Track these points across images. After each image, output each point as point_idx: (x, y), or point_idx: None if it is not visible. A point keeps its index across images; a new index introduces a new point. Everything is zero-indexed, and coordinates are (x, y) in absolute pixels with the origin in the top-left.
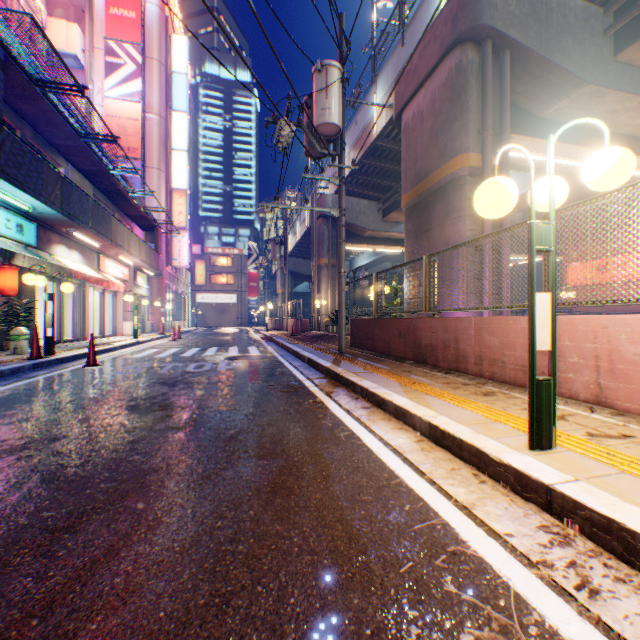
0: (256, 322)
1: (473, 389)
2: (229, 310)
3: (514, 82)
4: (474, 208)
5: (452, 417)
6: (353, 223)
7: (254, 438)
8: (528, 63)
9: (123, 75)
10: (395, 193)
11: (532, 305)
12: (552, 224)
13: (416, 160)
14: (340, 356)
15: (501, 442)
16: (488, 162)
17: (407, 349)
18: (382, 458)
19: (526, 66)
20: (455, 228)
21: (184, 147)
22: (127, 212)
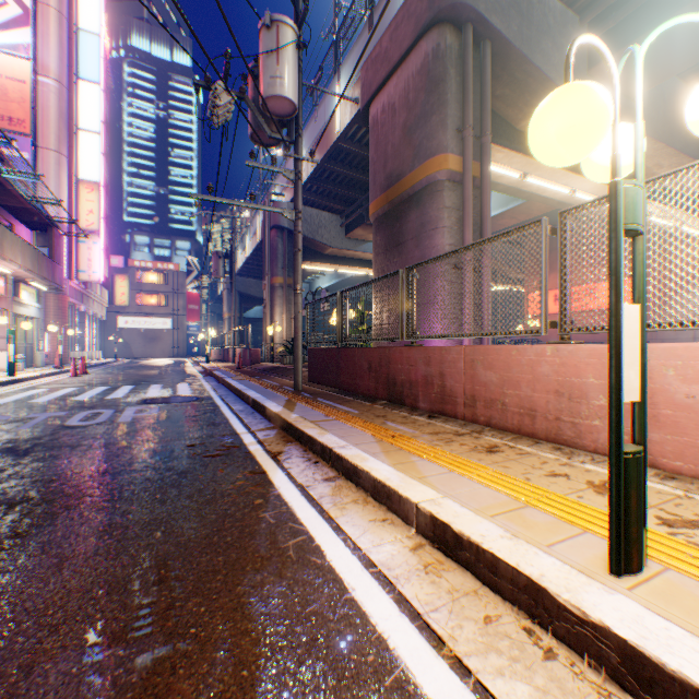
0: (198, 352)
1: (471, 442)
2: (162, 337)
3: (493, 82)
4: (532, 143)
5: (464, 501)
6: (313, 238)
7: (121, 574)
8: (509, 61)
9: (2, 18)
10: (360, 207)
11: (619, 324)
12: (642, 189)
13: (387, 161)
14: (295, 396)
15: (561, 558)
16: (469, 166)
17: (379, 386)
18: (362, 603)
19: (507, 64)
20: (432, 241)
21: (96, 128)
22: (2, 201)
